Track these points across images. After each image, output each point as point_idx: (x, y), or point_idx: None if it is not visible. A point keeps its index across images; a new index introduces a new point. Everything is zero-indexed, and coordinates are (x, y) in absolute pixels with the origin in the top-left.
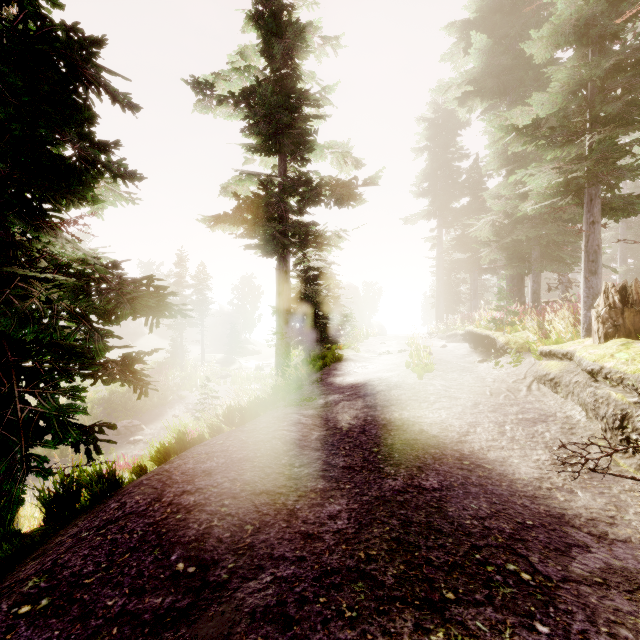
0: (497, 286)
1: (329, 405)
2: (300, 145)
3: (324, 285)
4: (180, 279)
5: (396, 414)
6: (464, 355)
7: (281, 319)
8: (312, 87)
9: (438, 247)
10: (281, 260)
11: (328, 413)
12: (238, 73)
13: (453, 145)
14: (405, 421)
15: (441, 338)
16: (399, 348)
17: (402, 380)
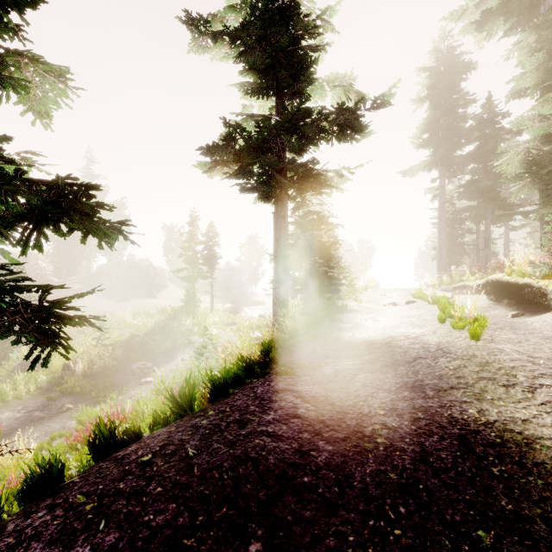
0: (504, 237)
1: (341, 378)
2: (299, 81)
3: (324, 230)
4: (192, 236)
5: (472, 410)
6: (485, 308)
7: (278, 266)
8: (311, 14)
9: (440, 198)
10: (278, 204)
11: (342, 395)
12: (234, 12)
13: (457, 91)
14: (502, 432)
15: (445, 290)
16: (403, 299)
17: (446, 341)
